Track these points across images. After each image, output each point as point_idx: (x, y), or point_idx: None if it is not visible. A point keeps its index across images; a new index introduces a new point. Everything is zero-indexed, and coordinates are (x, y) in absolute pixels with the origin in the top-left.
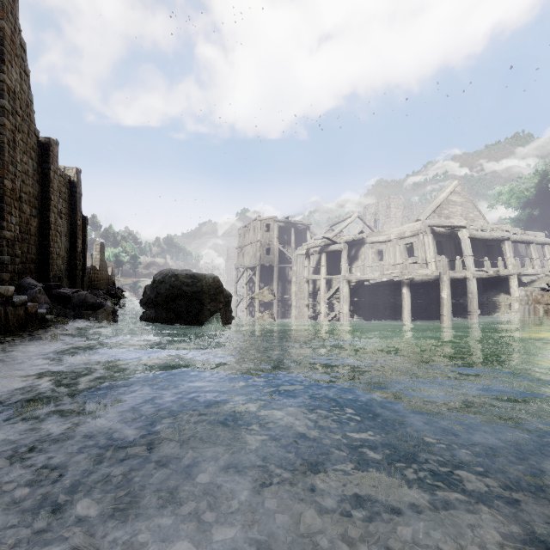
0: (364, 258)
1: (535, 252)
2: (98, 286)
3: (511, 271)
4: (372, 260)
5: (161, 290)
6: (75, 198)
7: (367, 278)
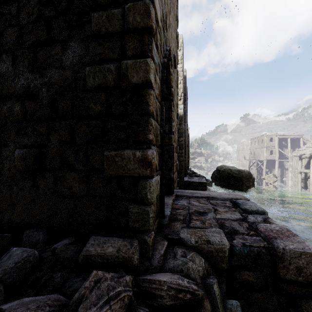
0: None
1: None
2: None
3: None
4: None
5: (223, 174)
6: (188, 139)
7: None
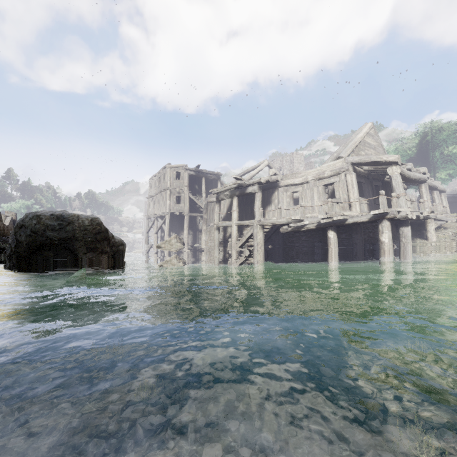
0: (278, 202)
1: (439, 198)
2: None
3: (438, 213)
4: (287, 204)
5: (21, 238)
6: None
7: (285, 221)
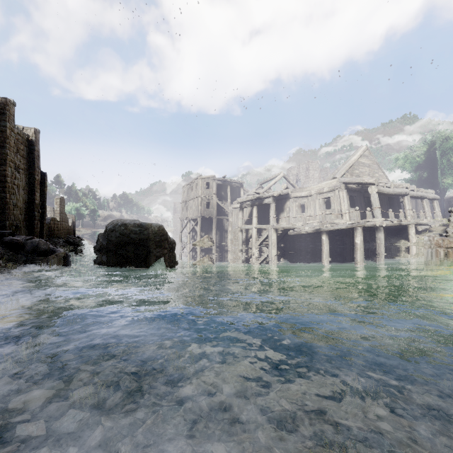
0: (289, 210)
1: (428, 205)
2: (58, 235)
3: (411, 221)
4: (296, 212)
5: (112, 238)
6: (33, 155)
7: (292, 226)
